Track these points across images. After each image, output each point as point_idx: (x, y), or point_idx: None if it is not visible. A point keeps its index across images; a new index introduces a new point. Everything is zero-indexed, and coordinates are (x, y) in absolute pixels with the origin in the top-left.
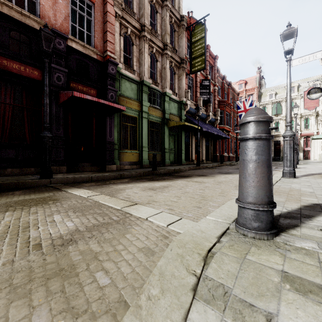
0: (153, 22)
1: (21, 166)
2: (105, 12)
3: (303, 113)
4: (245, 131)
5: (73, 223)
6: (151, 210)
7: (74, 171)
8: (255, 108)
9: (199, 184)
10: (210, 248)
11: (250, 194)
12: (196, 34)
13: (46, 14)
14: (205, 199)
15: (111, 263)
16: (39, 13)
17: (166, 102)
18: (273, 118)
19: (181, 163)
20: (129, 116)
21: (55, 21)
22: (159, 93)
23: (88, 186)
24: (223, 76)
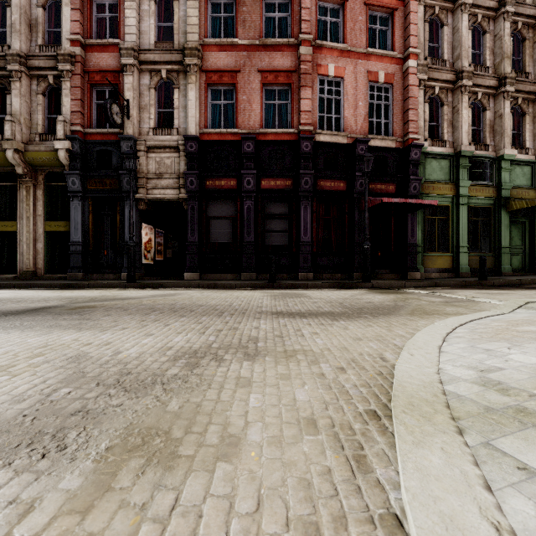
0: (476, 53)
1: (331, 272)
2: (406, 87)
3: None
4: None
5: (440, 299)
6: (491, 300)
7: (372, 278)
8: None
9: None
10: (530, 301)
11: None
12: None
13: (348, 124)
14: None
15: (477, 307)
16: (343, 127)
17: (503, 171)
18: None
19: None
20: (435, 206)
21: (355, 127)
22: (489, 160)
23: (413, 289)
24: None
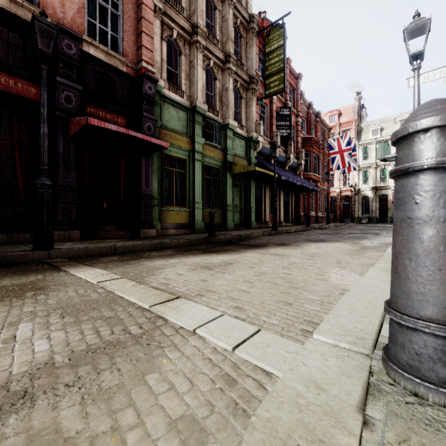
0: (209, 23)
1: (10, 231)
2: (140, 5)
3: None
4: (414, 151)
5: (48, 344)
6: (203, 310)
7: (92, 238)
8: (440, 99)
9: (280, 258)
10: None
11: (431, 299)
12: (272, 41)
13: (48, 2)
14: (295, 286)
15: None
16: (38, 1)
17: (228, 139)
18: (378, 163)
19: (250, 226)
20: (174, 158)
21: (62, 14)
22: (219, 125)
23: (107, 262)
24: (308, 103)
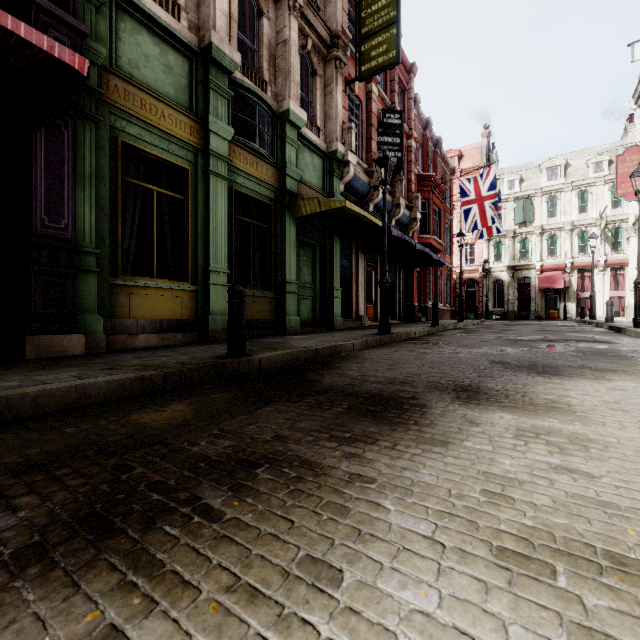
0: None
1: None
2: None
3: (577, 222)
4: None
5: None
6: None
7: None
8: None
9: None
10: None
11: None
12: None
13: None
14: None
15: None
16: None
17: (289, 144)
18: (517, 230)
19: (332, 324)
20: (157, 163)
21: None
22: (268, 110)
23: None
24: (425, 120)
